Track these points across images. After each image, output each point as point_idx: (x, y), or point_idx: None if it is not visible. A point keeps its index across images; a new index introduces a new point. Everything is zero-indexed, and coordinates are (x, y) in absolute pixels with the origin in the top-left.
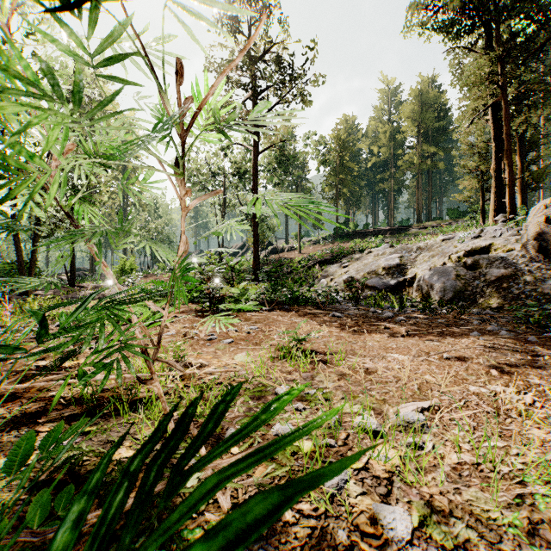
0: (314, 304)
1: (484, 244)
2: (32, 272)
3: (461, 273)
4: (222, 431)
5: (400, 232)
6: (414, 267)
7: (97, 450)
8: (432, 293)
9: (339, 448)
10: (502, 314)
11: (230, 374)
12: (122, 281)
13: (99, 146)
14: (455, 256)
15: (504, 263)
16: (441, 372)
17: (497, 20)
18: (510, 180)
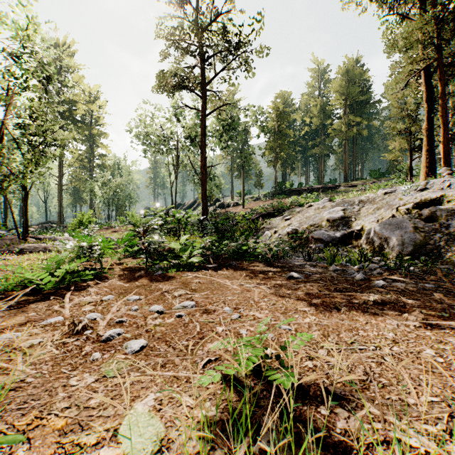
0: (264, 259)
1: (434, 196)
2: None
3: (419, 225)
4: None
5: (331, 189)
6: (359, 219)
7: None
8: (388, 246)
9: None
10: None
11: None
12: (78, 232)
13: None
14: (403, 209)
15: None
16: None
17: None
18: (445, 137)
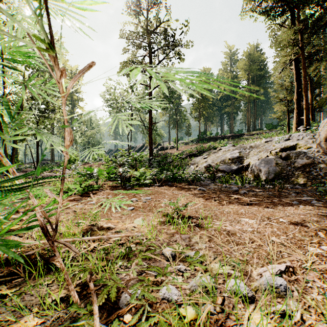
0: (187, 181)
1: (292, 144)
2: (13, 161)
3: (279, 162)
4: (118, 294)
5: (237, 137)
6: (248, 158)
7: (7, 318)
8: (261, 174)
9: (218, 315)
10: (308, 188)
11: (129, 237)
12: (69, 167)
13: (4, 49)
14: (274, 152)
15: (306, 156)
16: (283, 234)
17: (298, 7)
18: (306, 105)
